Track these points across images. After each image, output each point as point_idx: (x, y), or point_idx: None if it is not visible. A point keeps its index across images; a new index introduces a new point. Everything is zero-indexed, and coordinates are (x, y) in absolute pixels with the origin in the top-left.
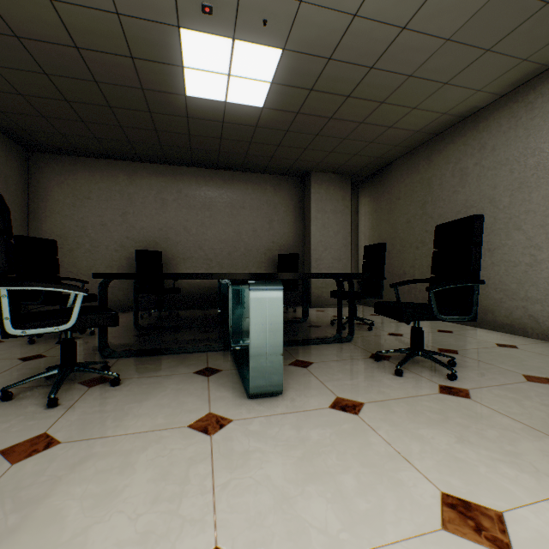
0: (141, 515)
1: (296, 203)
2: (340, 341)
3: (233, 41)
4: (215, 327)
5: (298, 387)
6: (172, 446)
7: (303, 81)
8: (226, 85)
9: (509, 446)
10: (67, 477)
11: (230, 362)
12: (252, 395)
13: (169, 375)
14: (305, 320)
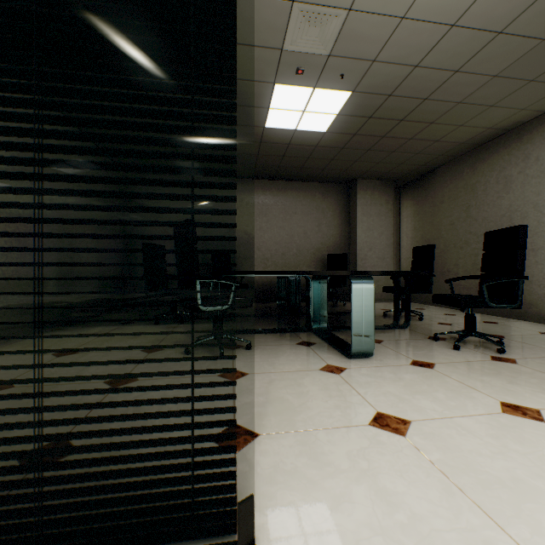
0: (328, 401)
1: (342, 208)
2: (398, 327)
3: (314, 89)
4: (284, 316)
5: (381, 354)
6: (318, 378)
7: (364, 112)
8: (299, 118)
9: None
10: (270, 386)
11: (317, 338)
12: (352, 356)
13: (280, 345)
14: None
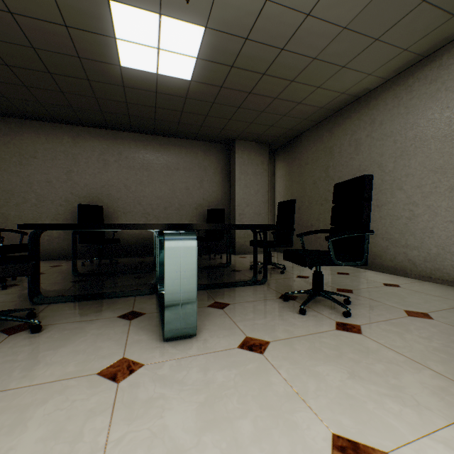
0: None
1: (223, 166)
2: (255, 284)
3: (160, 16)
4: (149, 272)
5: (213, 328)
6: (75, 397)
7: (224, 58)
8: (156, 58)
9: (394, 379)
10: None
11: (154, 305)
12: (167, 338)
13: (93, 320)
14: (229, 265)
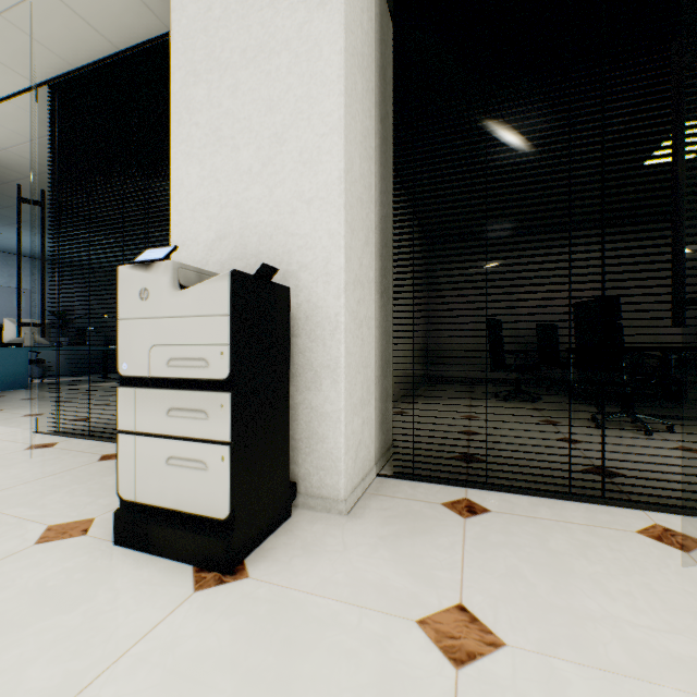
0: None
1: None
2: None
3: None
4: (661, 403)
5: None
6: None
7: None
8: None
9: None
10: None
11: None
12: None
13: None
14: None
